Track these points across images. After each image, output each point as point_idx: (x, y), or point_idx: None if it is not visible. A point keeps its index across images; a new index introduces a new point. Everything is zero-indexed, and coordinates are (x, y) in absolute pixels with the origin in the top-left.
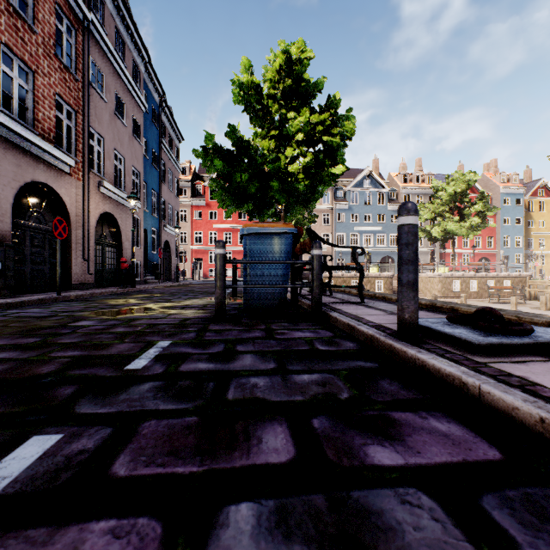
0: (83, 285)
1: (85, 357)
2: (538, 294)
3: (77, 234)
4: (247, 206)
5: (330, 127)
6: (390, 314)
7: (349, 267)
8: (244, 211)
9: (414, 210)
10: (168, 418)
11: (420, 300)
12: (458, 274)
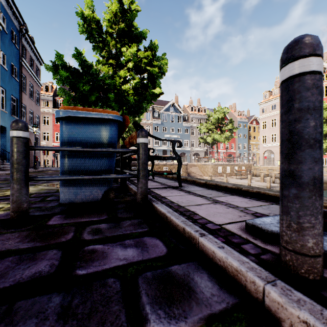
0: None
1: None
2: (257, 173)
3: None
4: None
5: (151, 61)
6: (215, 203)
7: (170, 157)
8: None
9: (321, 49)
10: None
11: (226, 184)
12: (221, 163)
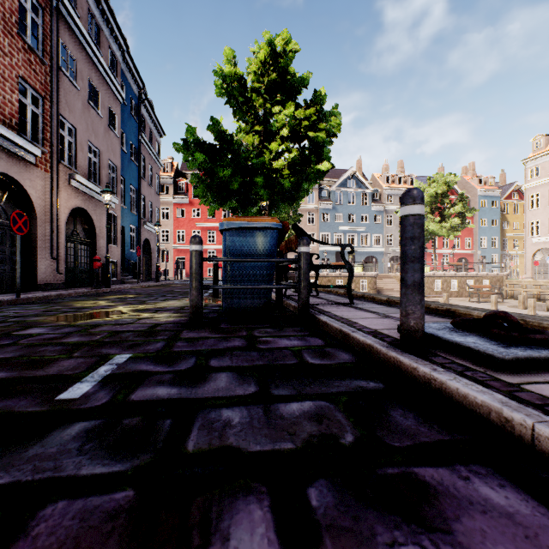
0: (52, 286)
1: (10, 381)
2: (514, 293)
3: (45, 230)
4: (230, 203)
5: (316, 123)
6: (384, 318)
7: (337, 266)
8: (227, 209)
9: (421, 199)
10: (86, 494)
11: None
12: (440, 274)
